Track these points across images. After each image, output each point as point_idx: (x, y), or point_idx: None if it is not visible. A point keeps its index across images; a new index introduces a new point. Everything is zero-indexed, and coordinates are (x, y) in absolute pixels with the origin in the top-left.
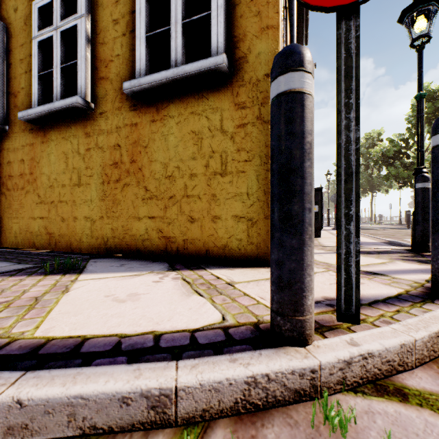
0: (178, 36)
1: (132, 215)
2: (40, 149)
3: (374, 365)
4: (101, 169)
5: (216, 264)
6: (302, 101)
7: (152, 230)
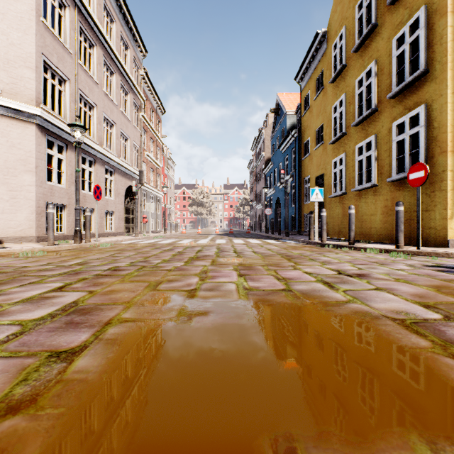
0: (407, 158)
1: (391, 227)
2: (358, 201)
3: (409, 253)
4: (380, 209)
5: (421, 246)
6: (397, 211)
7: None
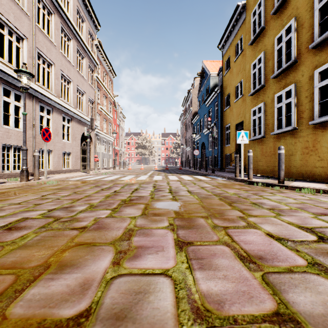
0: None
1: (313, 166)
2: (277, 143)
3: None
4: (300, 149)
5: None
6: None
7: (321, 172)
